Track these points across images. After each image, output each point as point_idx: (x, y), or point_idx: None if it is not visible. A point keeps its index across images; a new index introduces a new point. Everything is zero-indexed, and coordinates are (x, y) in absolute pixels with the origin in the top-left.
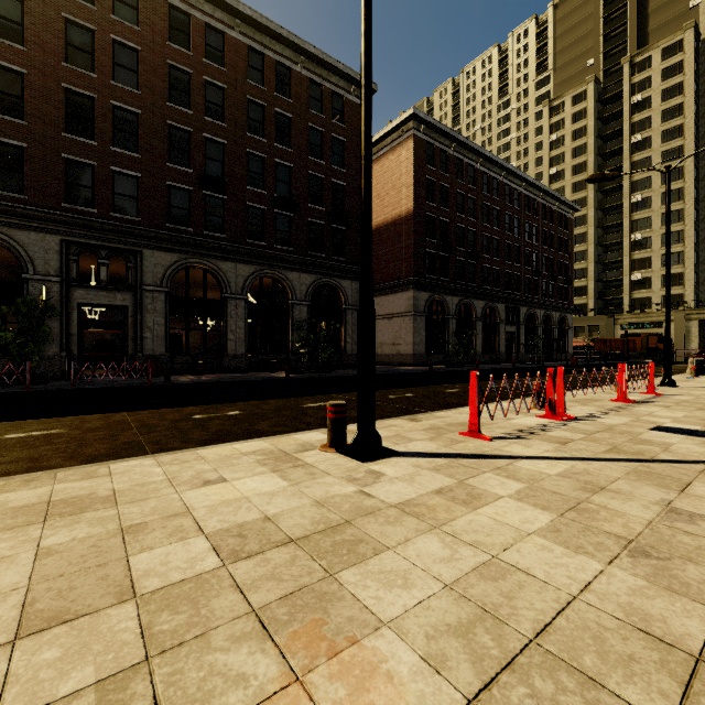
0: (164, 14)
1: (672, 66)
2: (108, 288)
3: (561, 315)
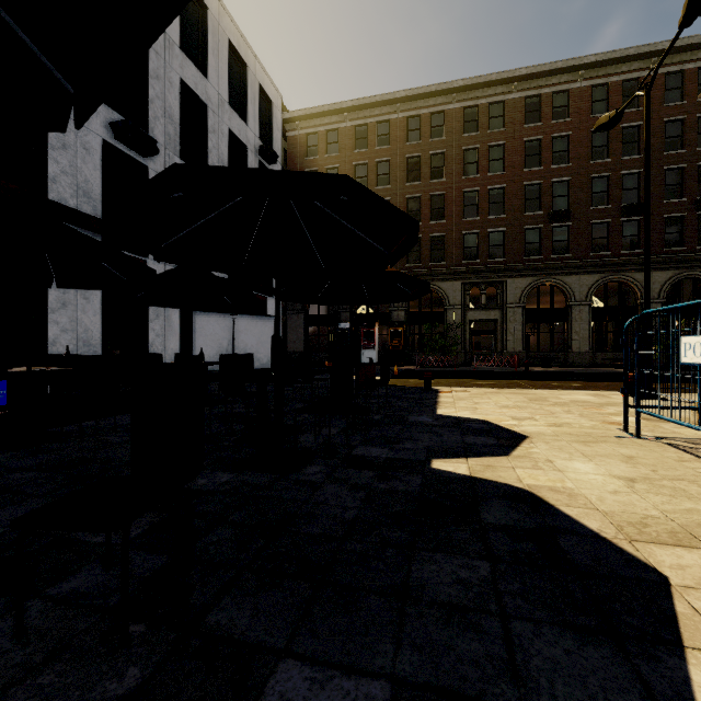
0: (521, 107)
1: None
2: (485, 308)
3: None
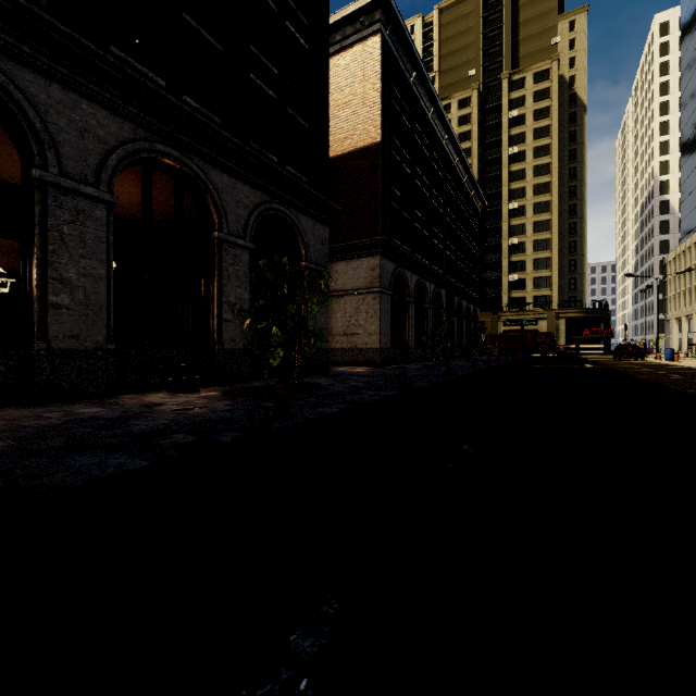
0: None
1: (542, 91)
2: None
3: (474, 308)
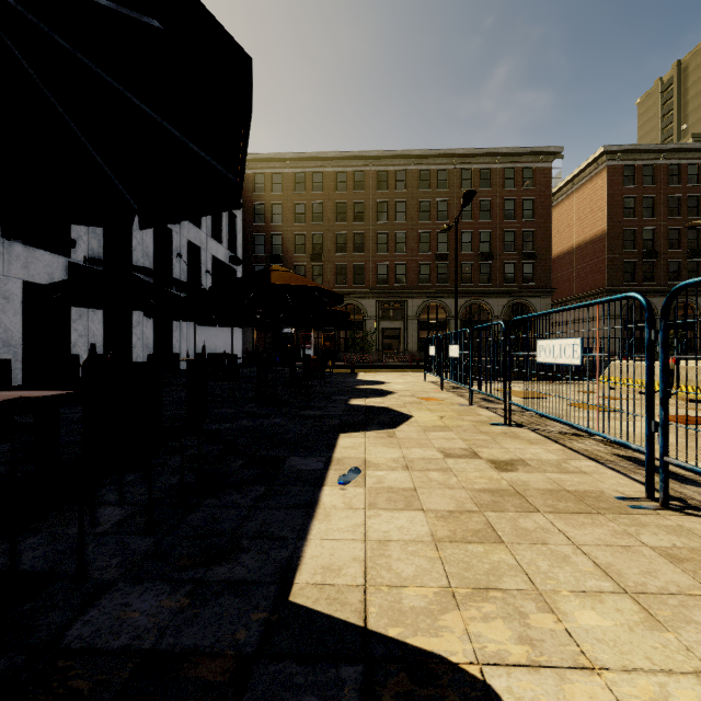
0: (417, 177)
1: None
2: (393, 320)
3: None
